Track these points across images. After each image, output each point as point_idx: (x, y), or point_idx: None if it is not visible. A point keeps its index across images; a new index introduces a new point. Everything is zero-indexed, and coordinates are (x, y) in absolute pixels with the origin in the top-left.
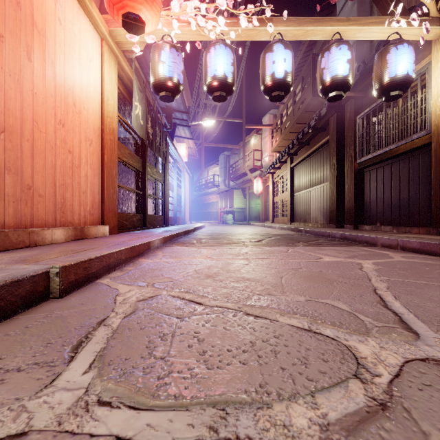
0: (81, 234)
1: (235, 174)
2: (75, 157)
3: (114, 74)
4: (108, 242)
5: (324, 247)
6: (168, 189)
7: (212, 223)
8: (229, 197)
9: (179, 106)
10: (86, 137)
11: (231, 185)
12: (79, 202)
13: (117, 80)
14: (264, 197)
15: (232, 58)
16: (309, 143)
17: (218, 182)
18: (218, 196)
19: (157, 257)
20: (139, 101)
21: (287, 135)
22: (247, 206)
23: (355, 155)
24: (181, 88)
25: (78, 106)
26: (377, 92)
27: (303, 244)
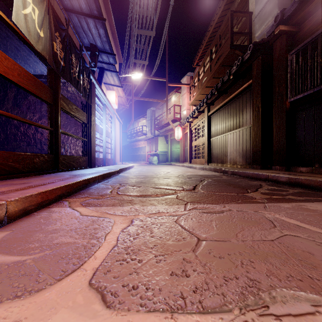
0: None
1: (159, 125)
2: None
3: None
4: None
5: (308, 206)
6: (93, 130)
7: (141, 163)
8: (155, 143)
9: (104, 46)
10: None
11: (156, 133)
12: None
13: None
14: (183, 142)
15: None
16: (226, 92)
17: (146, 131)
18: (146, 142)
19: None
20: (33, 0)
21: (203, 89)
22: (169, 150)
23: (287, 94)
24: None
25: None
26: None
27: (260, 195)
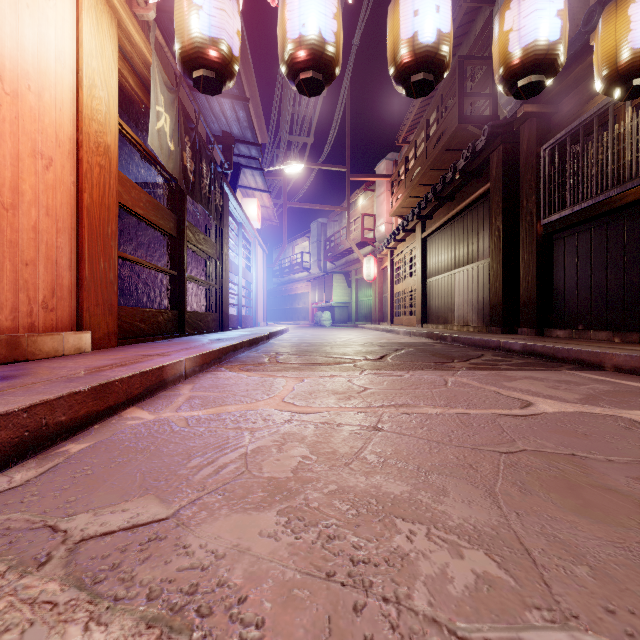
0: (11, 352)
1: (334, 252)
2: (0, 187)
3: (109, 42)
4: (56, 371)
5: (509, 373)
6: (226, 269)
7: (300, 324)
8: (326, 286)
9: (244, 134)
10: (34, 149)
11: (328, 268)
12: (13, 283)
13: (122, 62)
14: (378, 286)
15: (334, 4)
16: (452, 198)
17: (310, 264)
18: (310, 284)
19: (172, 403)
20: (165, 106)
21: (415, 188)
22: (353, 299)
23: (539, 212)
24: (235, 64)
25: (9, 79)
26: (606, 81)
27: (464, 365)
